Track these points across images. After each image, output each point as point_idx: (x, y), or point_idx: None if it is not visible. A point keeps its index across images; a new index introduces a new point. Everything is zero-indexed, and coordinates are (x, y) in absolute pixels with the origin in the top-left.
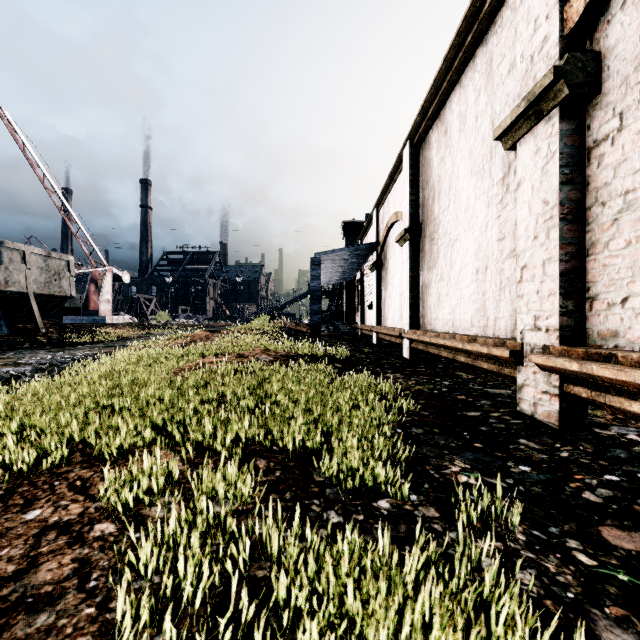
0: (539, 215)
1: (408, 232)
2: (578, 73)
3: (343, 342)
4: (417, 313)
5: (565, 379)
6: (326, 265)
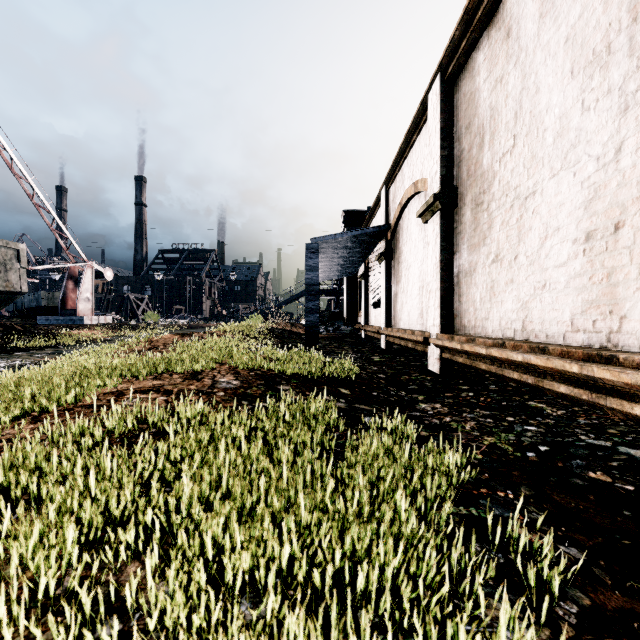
0: None
1: (439, 199)
2: None
3: (345, 346)
4: (450, 311)
5: None
6: (325, 255)
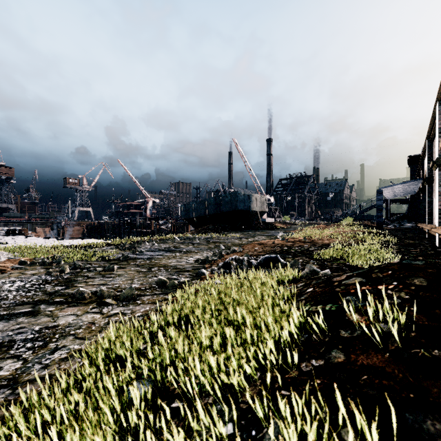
0: (437, 193)
1: (425, 181)
2: (440, 162)
3: (399, 232)
4: (432, 217)
5: (440, 234)
6: (388, 191)
